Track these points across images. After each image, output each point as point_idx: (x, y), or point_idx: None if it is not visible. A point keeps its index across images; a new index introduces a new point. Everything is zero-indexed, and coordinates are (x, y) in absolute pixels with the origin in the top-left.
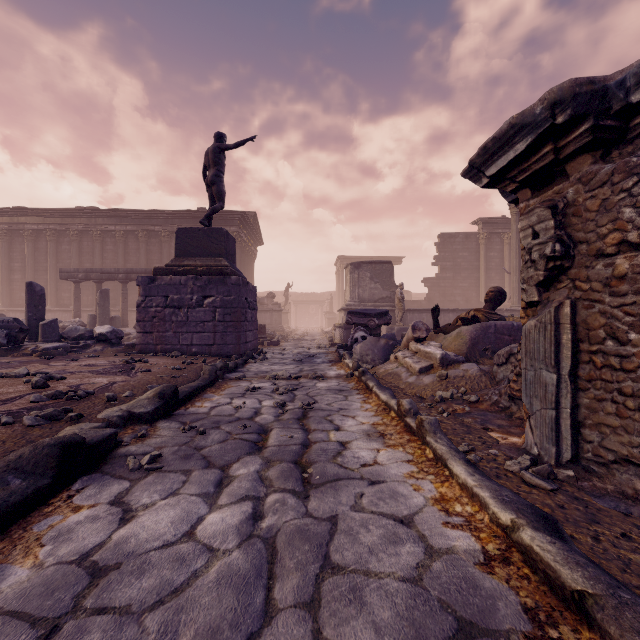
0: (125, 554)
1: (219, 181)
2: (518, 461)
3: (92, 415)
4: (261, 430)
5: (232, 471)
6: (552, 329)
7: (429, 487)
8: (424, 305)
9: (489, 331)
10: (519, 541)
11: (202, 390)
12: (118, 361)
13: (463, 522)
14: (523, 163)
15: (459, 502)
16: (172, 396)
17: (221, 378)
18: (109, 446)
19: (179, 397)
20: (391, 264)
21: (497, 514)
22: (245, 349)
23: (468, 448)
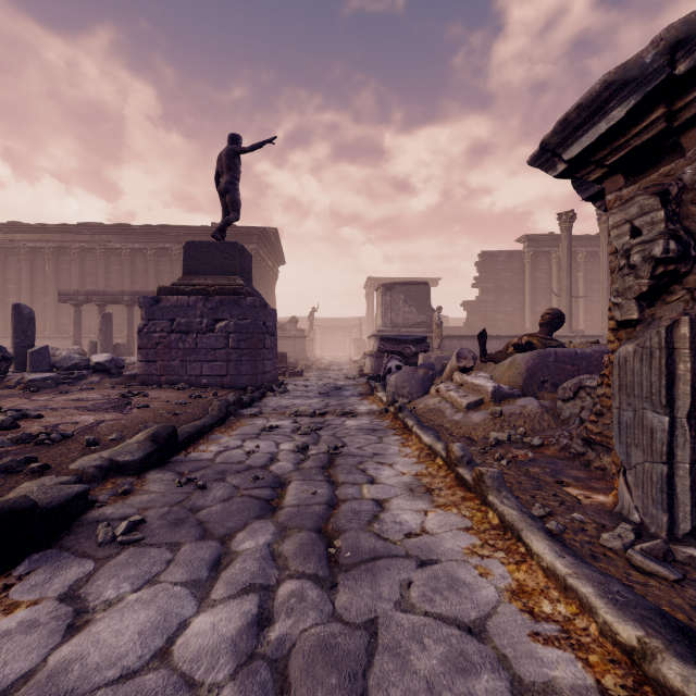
0: (60, 694)
1: (234, 189)
2: (618, 533)
3: (63, 465)
4: (276, 483)
5: (235, 544)
6: (662, 356)
7: (500, 571)
8: (463, 331)
9: (548, 360)
10: (659, 680)
11: (209, 430)
12: (113, 395)
13: (558, 632)
14: (618, 138)
15: (546, 597)
16: (168, 439)
17: (233, 415)
18: (76, 509)
19: (178, 440)
20: (427, 285)
21: (612, 626)
22: (263, 380)
23: (545, 512)
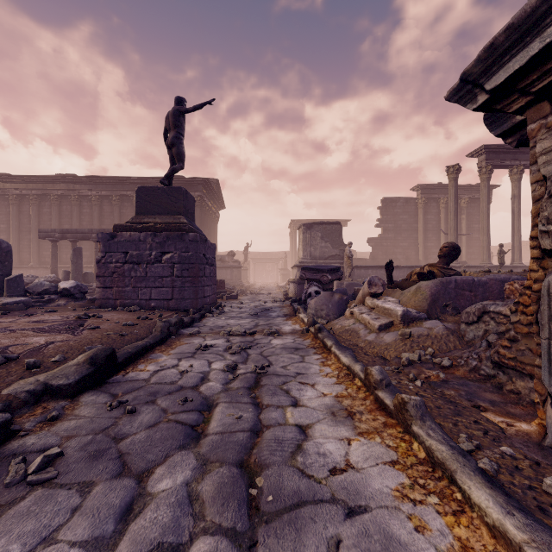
0: None
1: (179, 143)
2: None
3: None
4: (204, 405)
5: (152, 483)
6: None
7: (437, 523)
8: (368, 262)
9: (449, 286)
10: None
11: (150, 349)
12: (72, 316)
13: None
14: (551, 59)
15: None
16: (106, 361)
17: (175, 334)
18: None
19: (118, 360)
20: (340, 225)
21: None
22: (203, 303)
23: (473, 446)
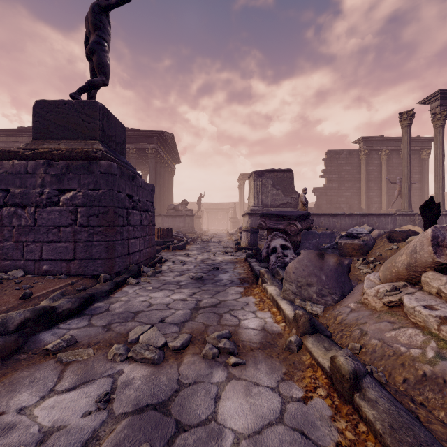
0: None
1: (100, 50)
2: None
3: None
4: None
5: None
6: None
7: None
8: (314, 211)
9: None
10: None
11: None
12: None
13: None
14: None
15: None
16: None
17: (11, 352)
18: None
19: None
20: (291, 172)
21: None
22: (127, 262)
23: None
